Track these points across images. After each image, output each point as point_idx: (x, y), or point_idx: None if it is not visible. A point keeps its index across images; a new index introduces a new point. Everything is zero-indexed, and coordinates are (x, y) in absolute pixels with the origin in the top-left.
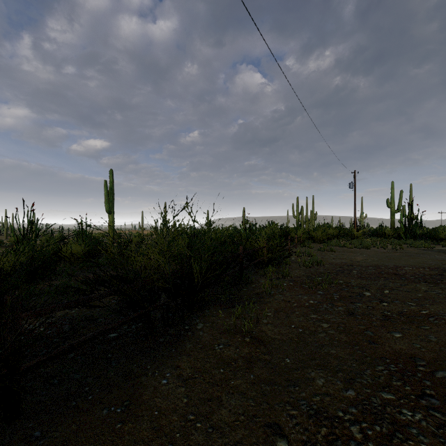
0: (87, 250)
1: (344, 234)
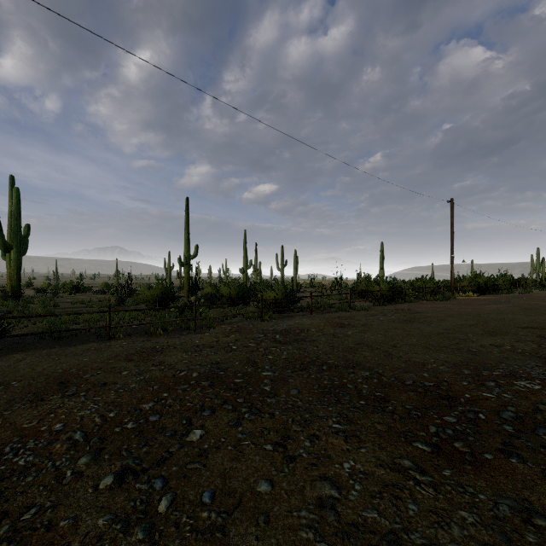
0: None
1: None
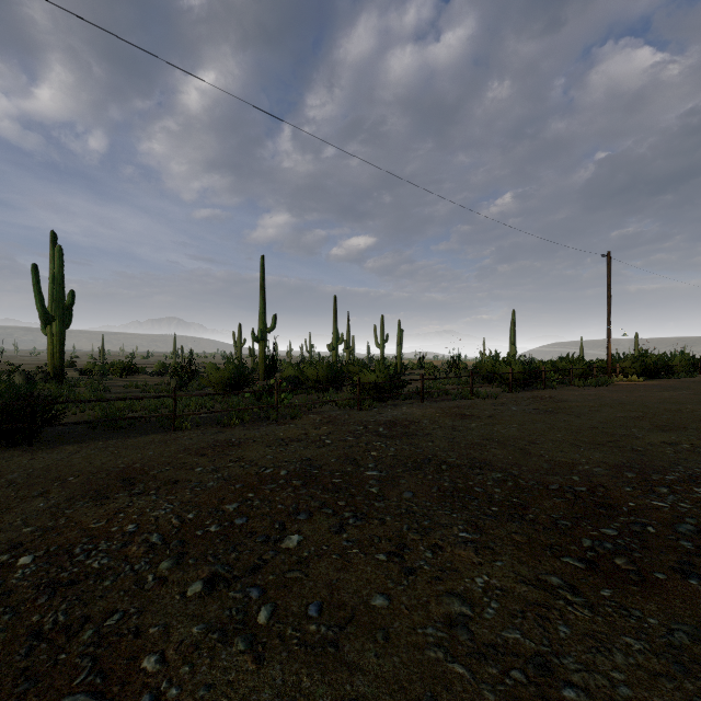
0: None
1: None
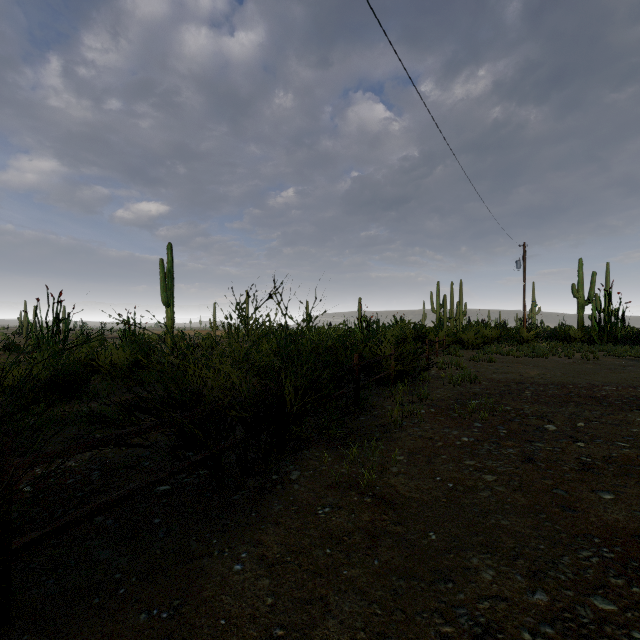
0: (134, 359)
1: (508, 336)
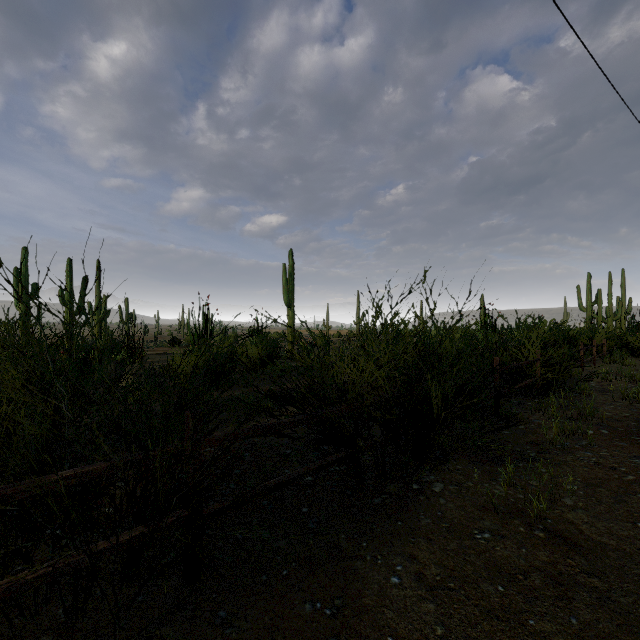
0: (265, 354)
1: None
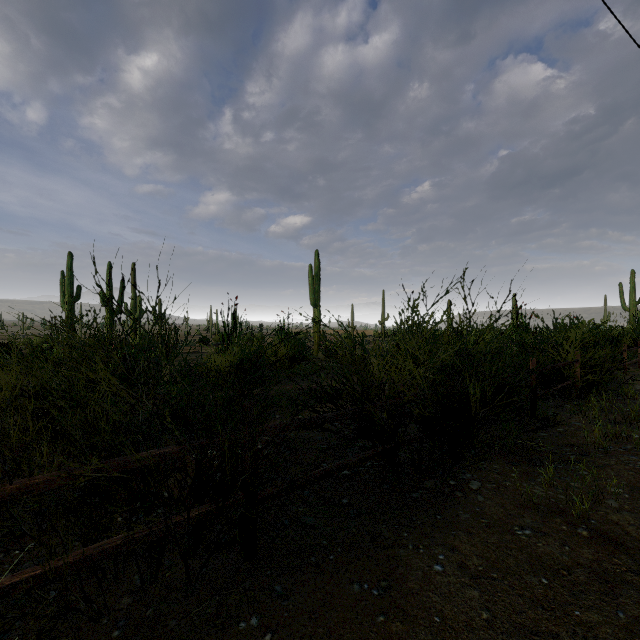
0: (293, 353)
1: None
